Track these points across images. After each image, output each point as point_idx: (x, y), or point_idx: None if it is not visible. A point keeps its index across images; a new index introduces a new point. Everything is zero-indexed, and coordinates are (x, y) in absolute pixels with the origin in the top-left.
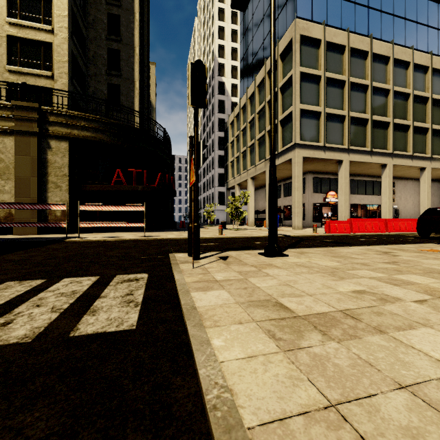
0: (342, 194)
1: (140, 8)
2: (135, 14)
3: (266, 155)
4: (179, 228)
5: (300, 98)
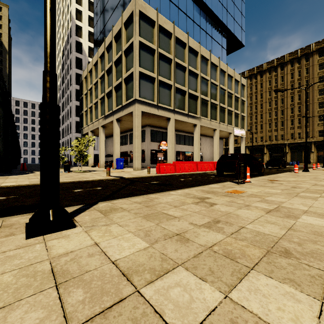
0: (170, 143)
1: None
2: None
3: (113, 107)
4: (16, 171)
5: (140, 63)
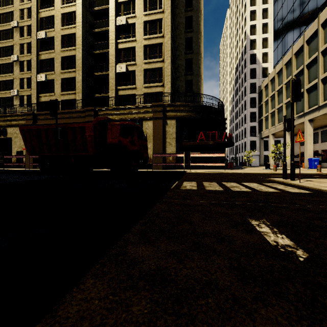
0: None
1: None
2: (201, 33)
3: (304, 108)
4: (229, 168)
5: None
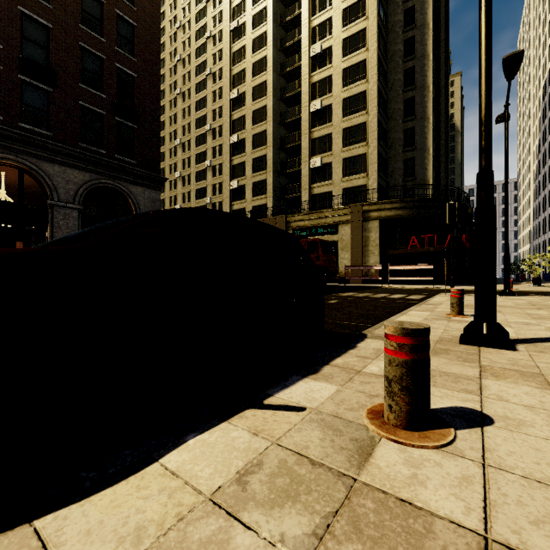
0: None
1: (435, 64)
2: (428, 88)
3: None
4: None
5: None
